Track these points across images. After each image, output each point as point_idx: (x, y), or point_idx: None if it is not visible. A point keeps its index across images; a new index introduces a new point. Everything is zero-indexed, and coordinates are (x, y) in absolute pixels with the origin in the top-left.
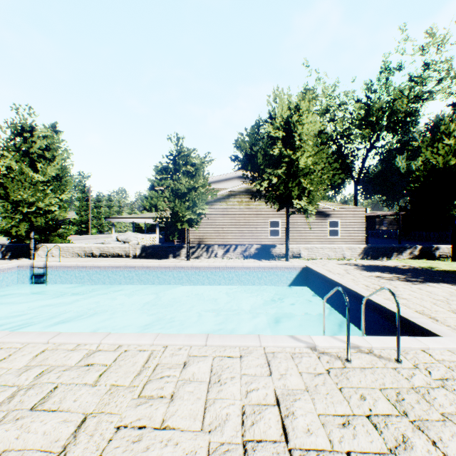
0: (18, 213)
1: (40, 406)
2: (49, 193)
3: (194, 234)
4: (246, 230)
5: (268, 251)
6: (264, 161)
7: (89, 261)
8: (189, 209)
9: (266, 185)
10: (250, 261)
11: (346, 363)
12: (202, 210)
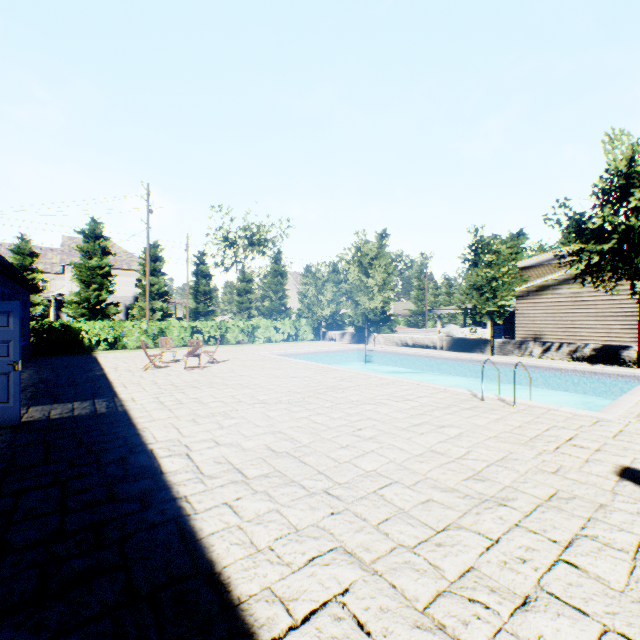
0: (358, 310)
1: (350, 381)
2: (376, 293)
3: (526, 328)
4: (617, 324)
5: (615, 354)
6: (580, 237)
7: (402, 349)
8: (488, 300)
9: (582, 267)
10: (573, 363)
11: (479, 400)
12: (508, 301)
